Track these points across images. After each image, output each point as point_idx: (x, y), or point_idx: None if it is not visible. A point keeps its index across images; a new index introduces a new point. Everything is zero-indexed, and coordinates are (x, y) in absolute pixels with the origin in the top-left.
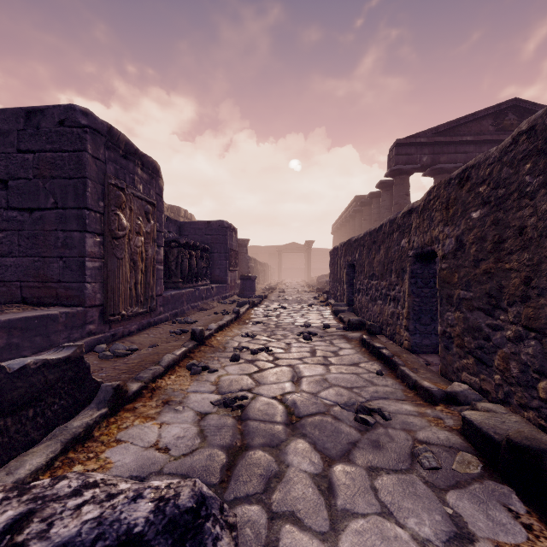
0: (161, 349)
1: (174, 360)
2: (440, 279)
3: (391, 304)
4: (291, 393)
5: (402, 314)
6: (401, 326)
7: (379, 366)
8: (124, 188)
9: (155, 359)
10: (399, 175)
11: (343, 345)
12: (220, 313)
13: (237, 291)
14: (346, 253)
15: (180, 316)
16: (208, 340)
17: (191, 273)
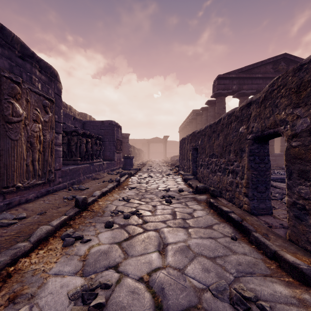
0: (46, 216)
1: (48, 231)
2: (290, 155)
3: (230, 175)
4: (157, 271)
5: (241, 183)
6: (240, 193)
7: (230, 229)
8: (19, 82)
9: (33, 230)
10: (219, 96)
11: (195, 207)
12: (107, 181)
13: (121, 165)
14: (191, 141)
15: (77, 184)
16: (91, 205)
17: (88, 153)
